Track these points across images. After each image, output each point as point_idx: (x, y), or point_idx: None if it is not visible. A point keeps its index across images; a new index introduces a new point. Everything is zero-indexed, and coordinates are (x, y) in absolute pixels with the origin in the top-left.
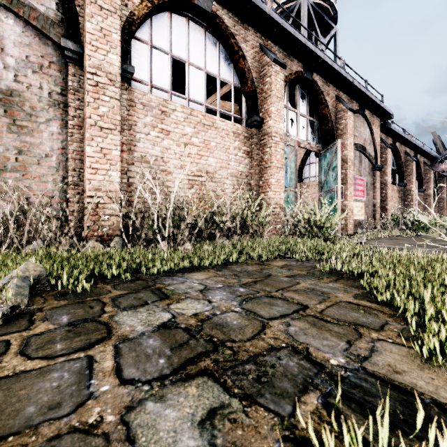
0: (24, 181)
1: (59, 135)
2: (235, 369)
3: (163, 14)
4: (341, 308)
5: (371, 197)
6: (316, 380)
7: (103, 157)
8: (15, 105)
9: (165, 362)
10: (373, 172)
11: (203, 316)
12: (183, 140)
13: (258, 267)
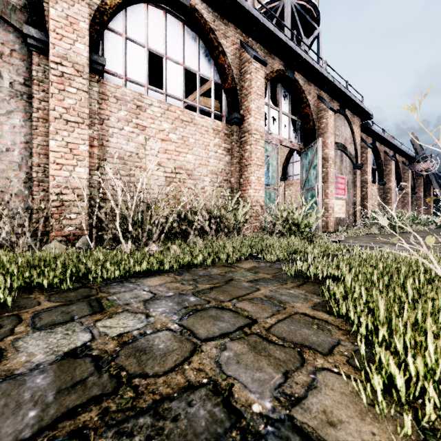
0: None
1: (21, 128)
2: (123, 426)
3: (139, 5)
4: (293, 322)
5: (352, 195)
6: None
7: (69, 152)
8: None
9: (36, 415)
10: (354, 170)
11: (128, 338)
12: (160, 135)
13: (224, 269)
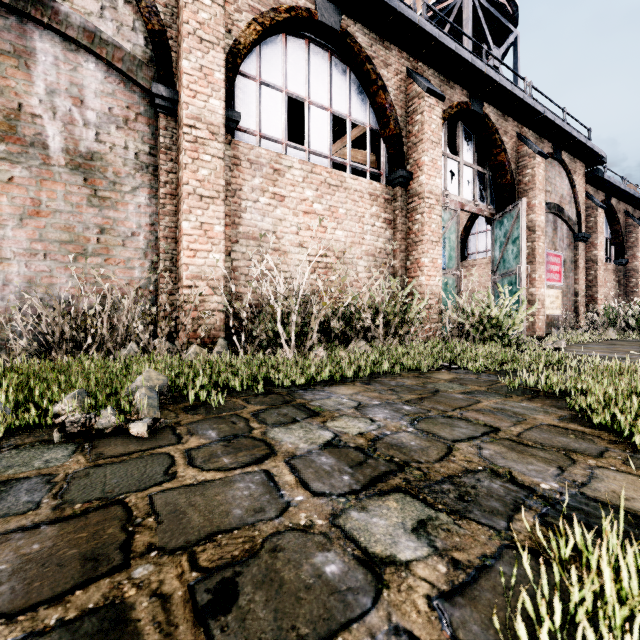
0: (106, 267)
1: (147, 208)
2: (432, 488)
3: (276, 37)
4: (543, 432)
5: (571, 281)
6: (528, 501)
7: (203, 235)
8: (96, 171)
9: (350, 478)
10: (574, 244)
11: (372, 436)
12: (302, 207)
13: (418, 380)
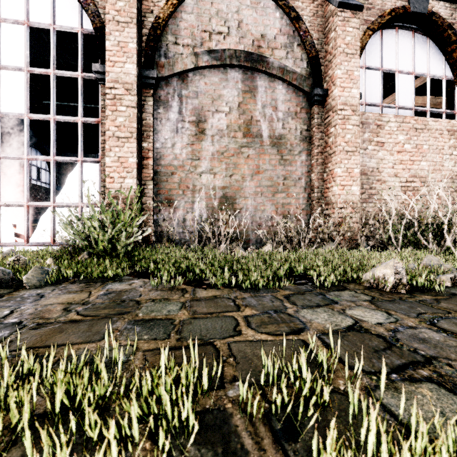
0: (286, 199)
1: (305, 162)
2: None
3: (375, 34)
4: None
5: None
6: None
7: (347, 175)
8: (282, 145)
9: None
10: None
11: None
12: (395, 148)
13: None
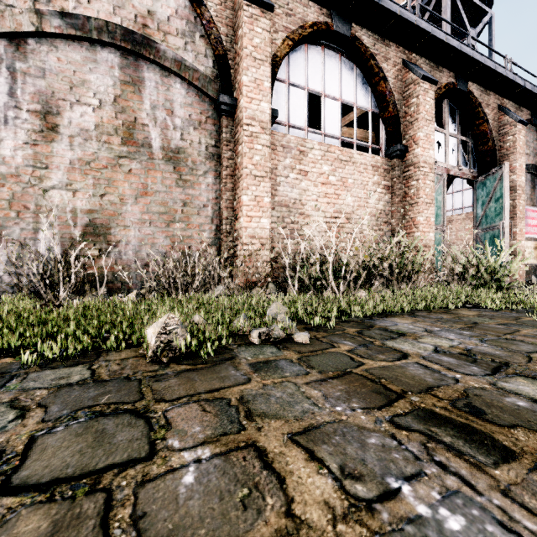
0: (187, 230)
1: (213, 186)
2: None
3: (300, 47)
4: None
5: None
6: None
7: (256, 205)
8: (181, 161)
9: (478, 368)
10: None
11: (462, 348)
12: (320, 179)
13: (451, 315)
